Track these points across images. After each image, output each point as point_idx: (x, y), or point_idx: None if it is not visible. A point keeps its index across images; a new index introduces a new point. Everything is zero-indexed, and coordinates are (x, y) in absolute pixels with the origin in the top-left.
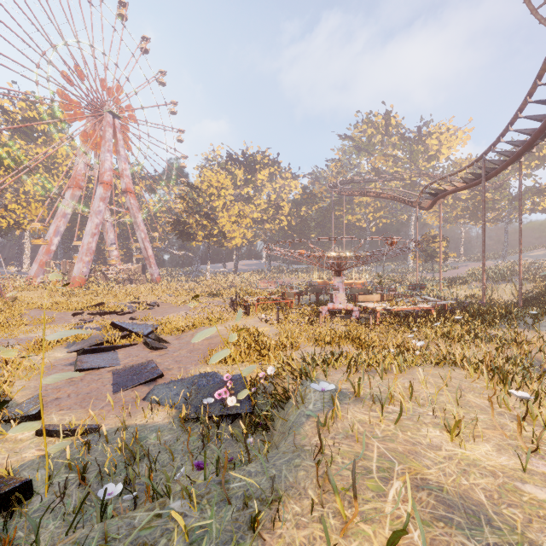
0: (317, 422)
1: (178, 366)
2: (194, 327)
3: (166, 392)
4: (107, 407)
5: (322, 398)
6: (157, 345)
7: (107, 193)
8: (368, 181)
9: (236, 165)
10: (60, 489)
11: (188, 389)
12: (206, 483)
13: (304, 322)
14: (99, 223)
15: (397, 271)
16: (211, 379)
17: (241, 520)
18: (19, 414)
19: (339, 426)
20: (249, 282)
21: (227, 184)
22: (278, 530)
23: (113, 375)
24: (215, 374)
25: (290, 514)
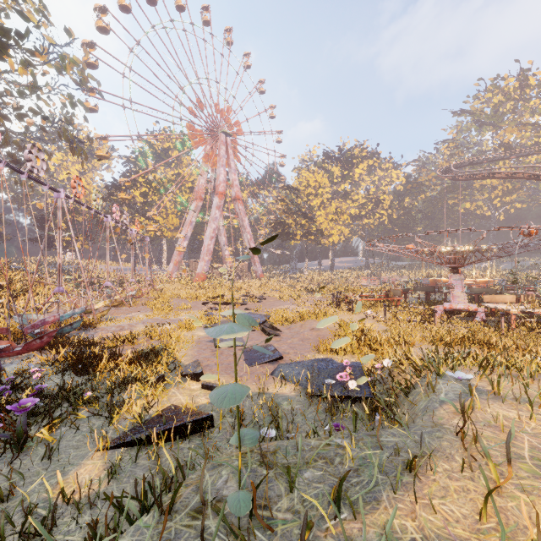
0: (460, 402)
1: (293, 351)
2: (301, 319)
3: (289, 370)
4: (244, 376)
5: (454, 390)
6: (272, 332)
7: (221, 202)
8: (493, 160)
9: (333, 162)
10: (228, 427)
11: (308, 370)
12: (356, 433)
13: (415, 320)
14: (215, 228)
15: (539, 268)
16: (329, 363)
17: (395, 462)
18: (188, 371)
19: (478, 416)
20: (346, 280)
21: (324, 183)
22: (431, 476)
23: (243, 353)
24: (331, 361)
25: (440, 468)
